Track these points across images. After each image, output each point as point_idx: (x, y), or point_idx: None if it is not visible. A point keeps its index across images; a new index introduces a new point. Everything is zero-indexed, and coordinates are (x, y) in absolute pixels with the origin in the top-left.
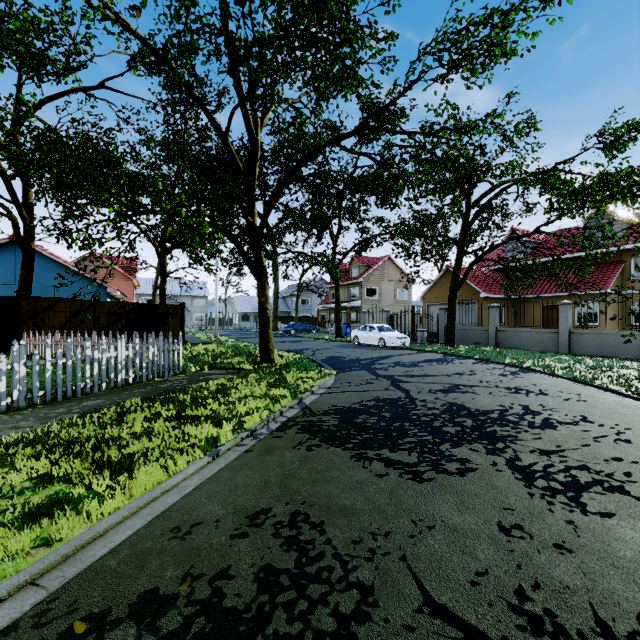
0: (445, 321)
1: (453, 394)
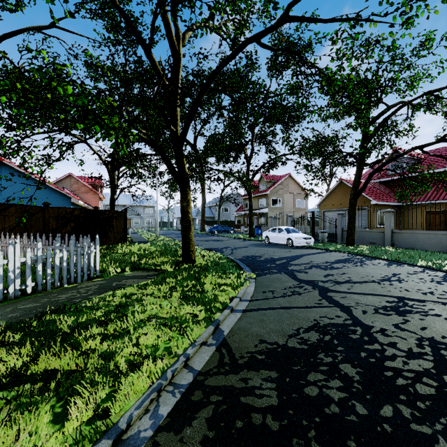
0: (342, 224)
1: (412, 317)
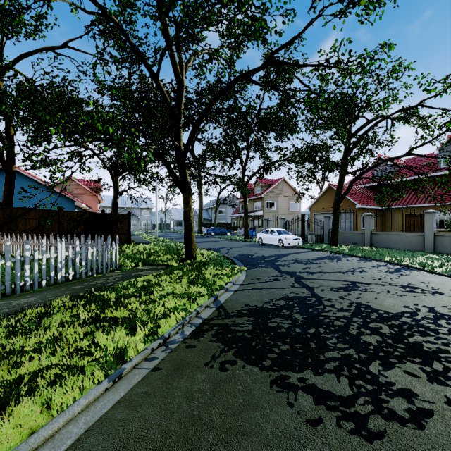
0: (329, 226)
1: (354, 292)
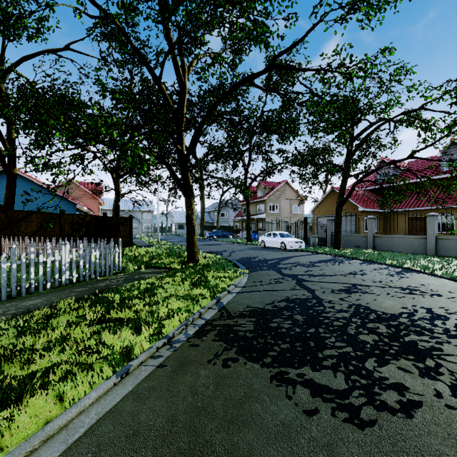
0: (332, 229)
1: (355, 294)
